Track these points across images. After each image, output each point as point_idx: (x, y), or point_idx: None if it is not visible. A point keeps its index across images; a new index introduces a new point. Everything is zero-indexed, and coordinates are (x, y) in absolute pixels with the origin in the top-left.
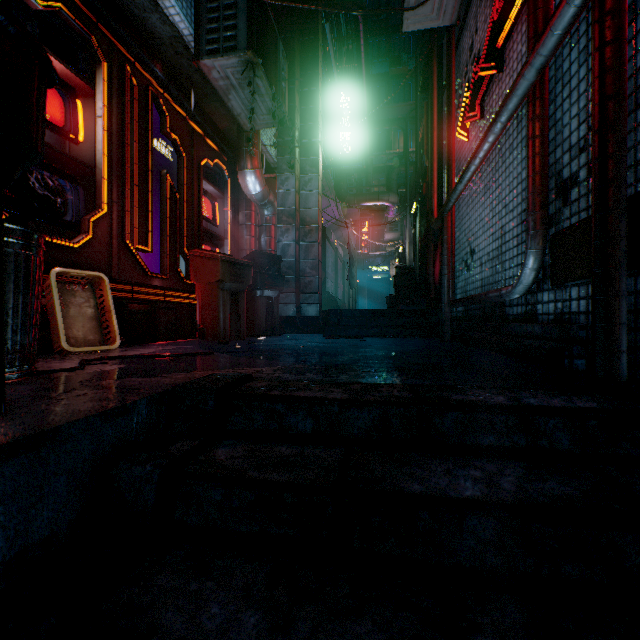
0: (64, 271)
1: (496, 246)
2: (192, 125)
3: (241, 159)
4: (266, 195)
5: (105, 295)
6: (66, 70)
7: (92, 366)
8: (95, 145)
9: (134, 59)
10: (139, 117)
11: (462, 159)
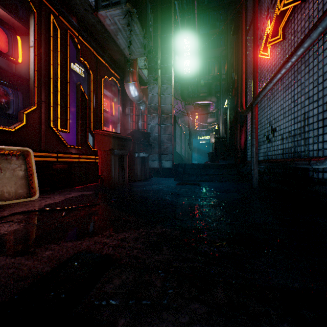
0: None
1: (298, 127)
2: (97, 56)
3: (126, 76)
4: (141, 97)
5: (30, 162)
6: (7, 15)
7: None
8: (29, 65)
9: (58, 13)
10: (61, 49)
11: (264, 70)
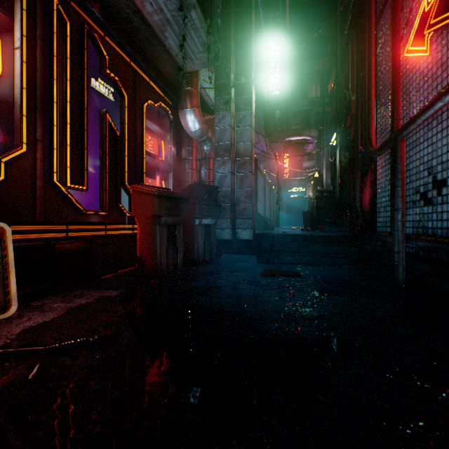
0: None
1: None
2: (136, 69)
3: (181, 99)
4: (204, 132)
5: (6, 248)
6: None
7: None
8: (13, 79)
9: None
10: (72, 54)
11: (415, 78)
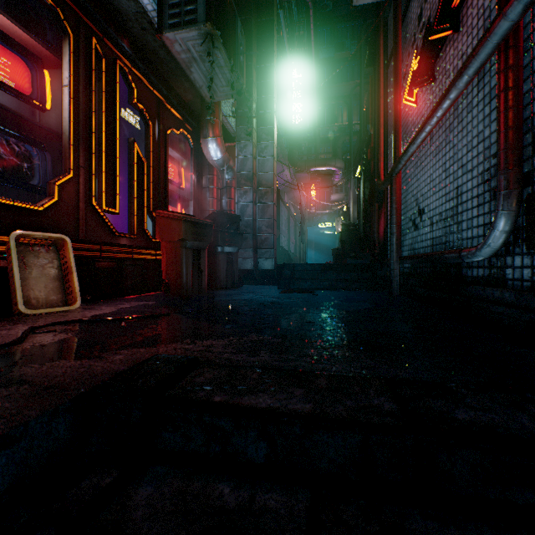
0: (25, 234)
1: (450, 206)
2: (159, 97)
3: (203, 128)
4: (226, 161)
5: (67, 256)
6: (32, 40)
7: (36, 336)
8: (62, 113)
9: (102, 34)
10: (106, 88)
11: (409, 124)
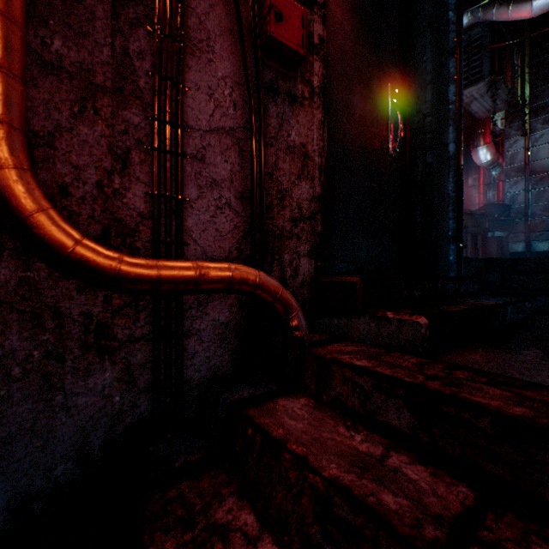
0: None
1: None
2: None
3: (474, 141)
4: (495, 160)
5: None
6: None
7: None
8: None
9: None
10: None
11: None
